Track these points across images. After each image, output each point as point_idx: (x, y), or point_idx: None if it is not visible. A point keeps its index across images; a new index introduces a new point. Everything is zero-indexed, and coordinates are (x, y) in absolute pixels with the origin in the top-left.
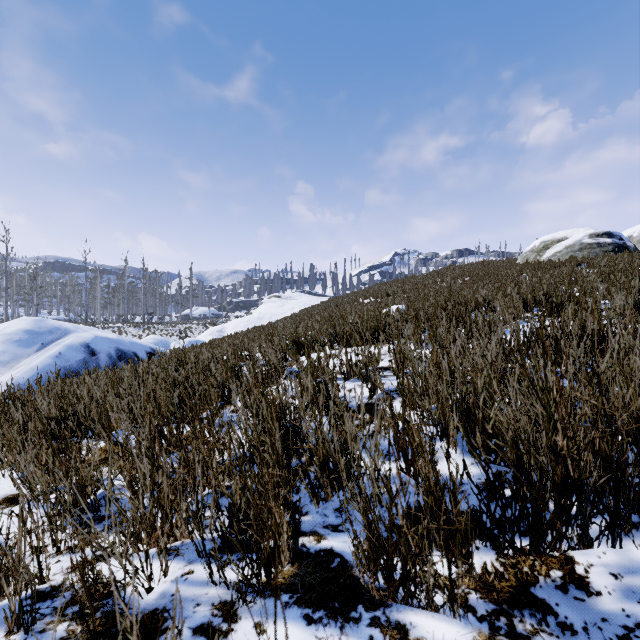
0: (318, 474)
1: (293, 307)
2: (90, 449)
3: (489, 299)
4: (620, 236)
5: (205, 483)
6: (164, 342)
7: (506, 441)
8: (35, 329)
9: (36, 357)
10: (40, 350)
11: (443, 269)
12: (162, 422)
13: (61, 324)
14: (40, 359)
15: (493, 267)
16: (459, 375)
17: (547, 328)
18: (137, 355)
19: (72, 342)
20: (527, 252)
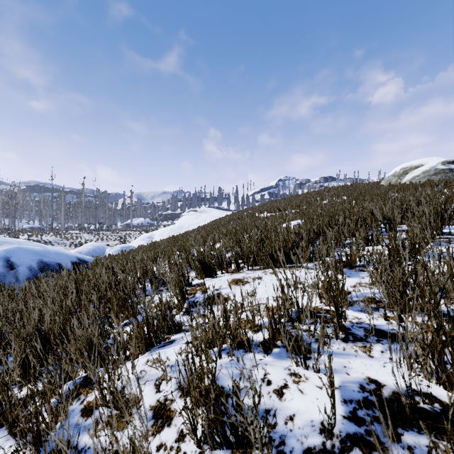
0: None
1: (205, 219)
2: None
3: (389, 216)
4: None
5: None
6: (101, 248)
7: None
8: None
9: None
10: None
11: (320, 190)
12: None
13: None
14: None
15: (363, 188)
16: None
17: None
18: (61, 265)
19: None
20: (390, 176)
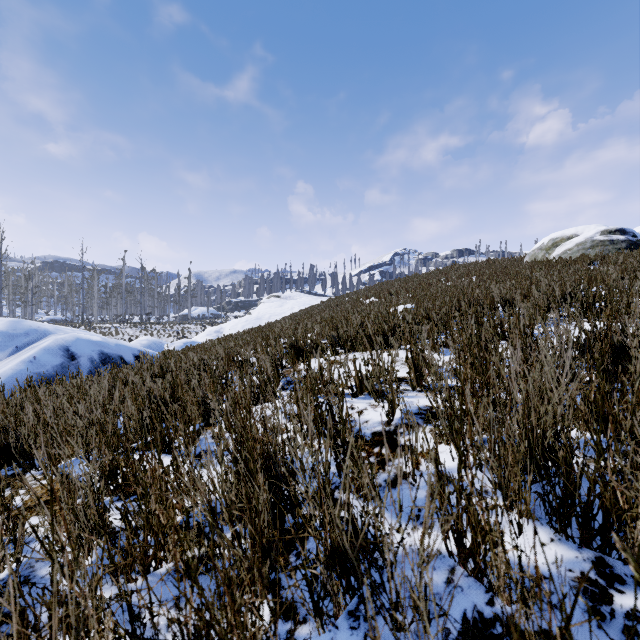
0: (323, 576)
1: (292, 307)
2: (4, 504)
3: (507, 298)
4: (633, 233)
5: (161, 556)
6: (158, 343)
7: (626, 522)
8: (10, 331)
9: (7, 362)
10: (13, 354)
11: (446, 268)
12: (119, 455)
13: (39, 325)
14: (11, 364)
15: (500, 265)
16: (534, 409)
17: (613, 334)
18: (123, 359)
19: (49, 345)
20: (535, 250)
